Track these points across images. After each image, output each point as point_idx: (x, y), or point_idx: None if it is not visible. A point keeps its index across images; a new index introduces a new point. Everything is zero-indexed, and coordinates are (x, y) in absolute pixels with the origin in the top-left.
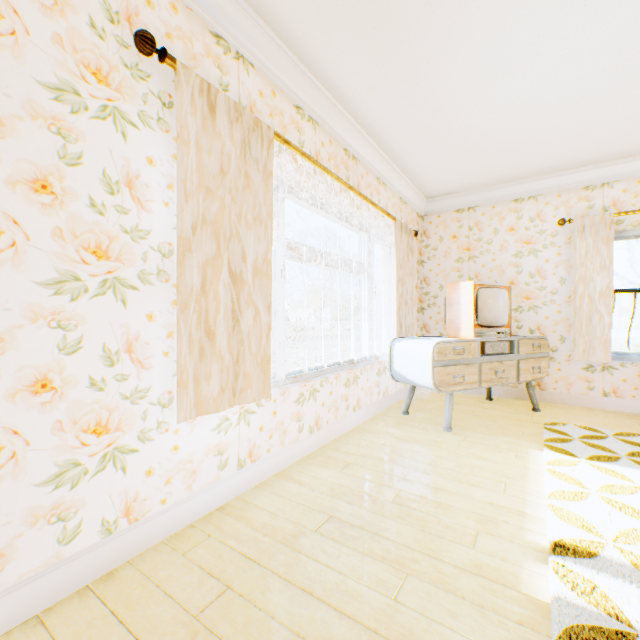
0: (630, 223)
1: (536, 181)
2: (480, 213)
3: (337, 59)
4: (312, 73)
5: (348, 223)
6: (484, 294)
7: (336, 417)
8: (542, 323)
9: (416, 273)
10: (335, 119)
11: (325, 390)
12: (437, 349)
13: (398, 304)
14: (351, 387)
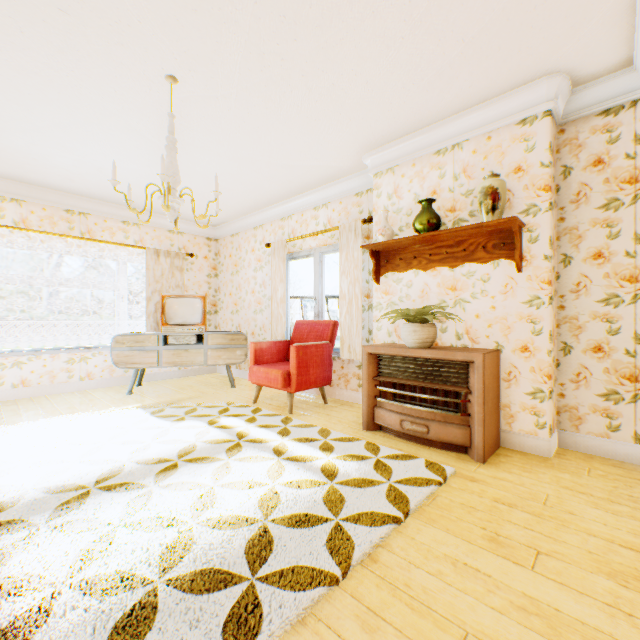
0: (299, 246)
1: (258, 214)
2: (241, 237)
3: (2, 171)
4: (1, 176)
5: (84, 256)
6: (172, 302)
7: (53, 382)
8: (265, 322)
9: (206, 284)
10: (43, 195)
11: (36, 363)
12: (116, 339)
13: (155, 309)
14: (78, 364)
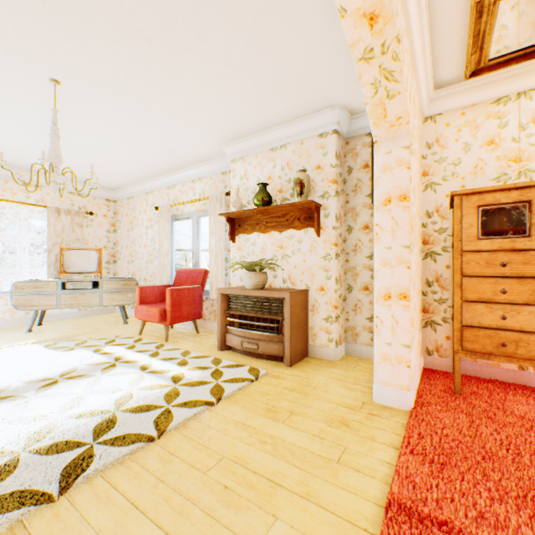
0: (181, 210)
1: (149, 182)
2: (136, 200)
3: None
4: None
5: None
6: (70, 254)
7: None
8: (155, 271)
9: (106, 238)
10: None
11: None
12: (16, 285)
13: (56, 259)
14: None
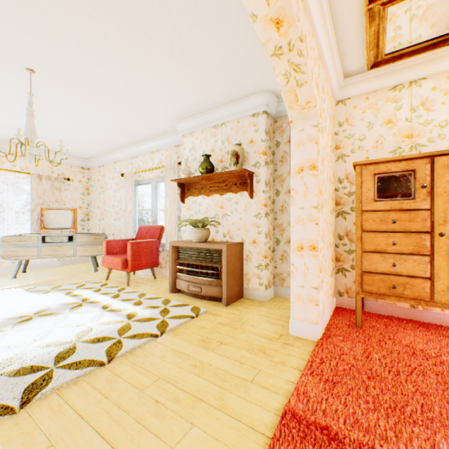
0: (142, 177)
1: (116, 153)
2: (106, 168)
3: None
4: None
5: None
6: (49, 213)
7: None
8: (121, 227)
9: (81, 200)
10: None
11: None
12: (3, 239)
13: (38, 217)
14: None
